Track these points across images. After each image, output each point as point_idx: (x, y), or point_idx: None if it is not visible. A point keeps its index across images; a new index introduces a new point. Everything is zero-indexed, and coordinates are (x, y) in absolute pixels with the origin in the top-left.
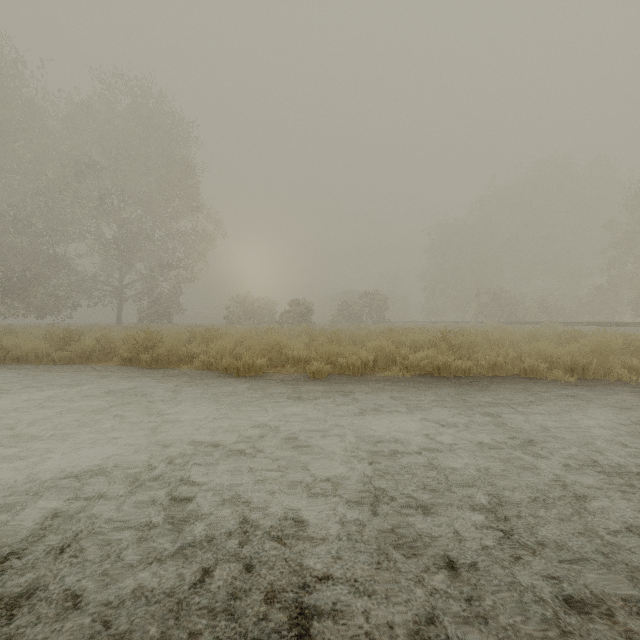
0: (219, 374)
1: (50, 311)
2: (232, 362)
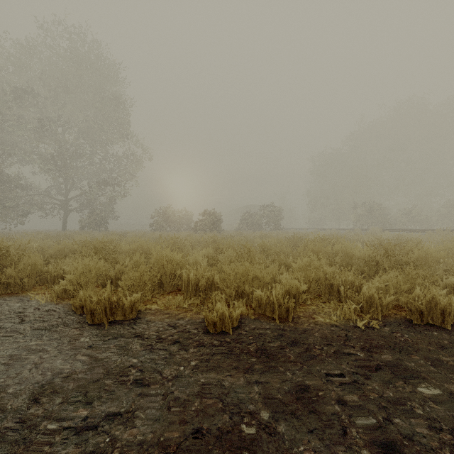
0: (69, 315)
1: (4, 220)
2: (84, 299)
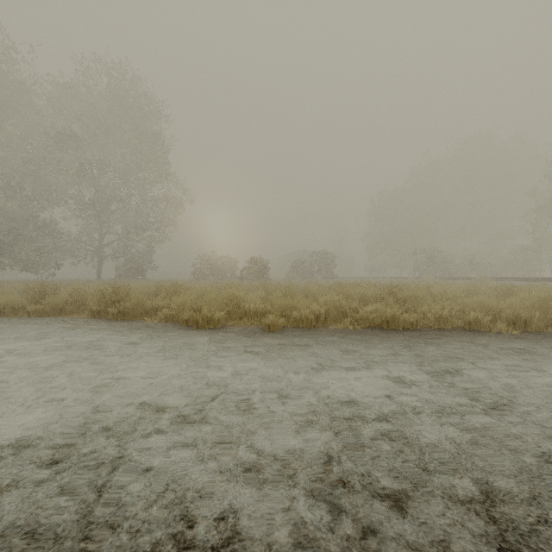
0: (180, 326)
1: (37, 268)
2: (192, 315)
